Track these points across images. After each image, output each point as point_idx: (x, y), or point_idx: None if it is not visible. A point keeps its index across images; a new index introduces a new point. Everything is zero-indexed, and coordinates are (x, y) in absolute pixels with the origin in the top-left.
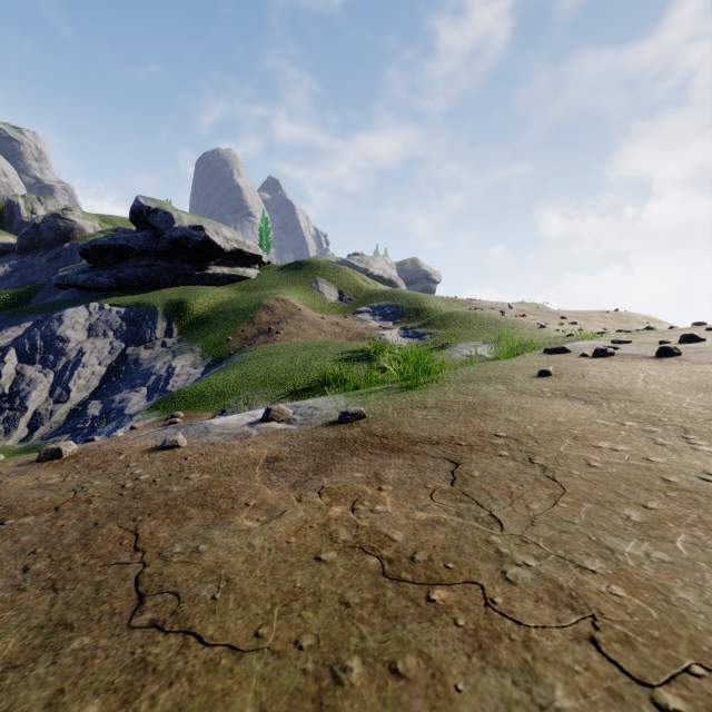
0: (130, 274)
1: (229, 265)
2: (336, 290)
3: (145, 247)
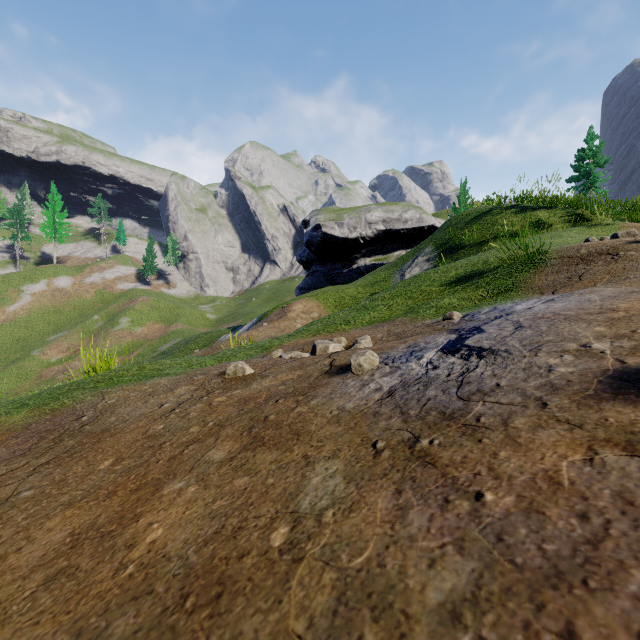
0: (305, 283)
1: (386, 251)
2: (430, 267)
3: (310, 257)
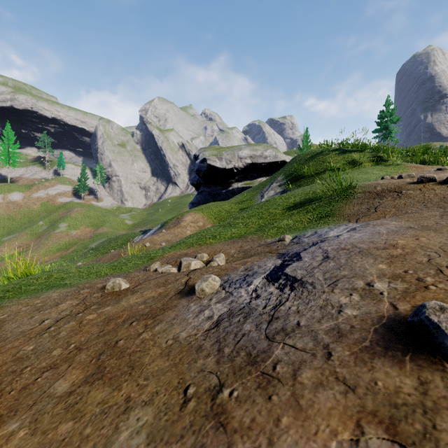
0: (195, 199)
1: (252, 178)
2: (281, 191)
3: (199, 181)
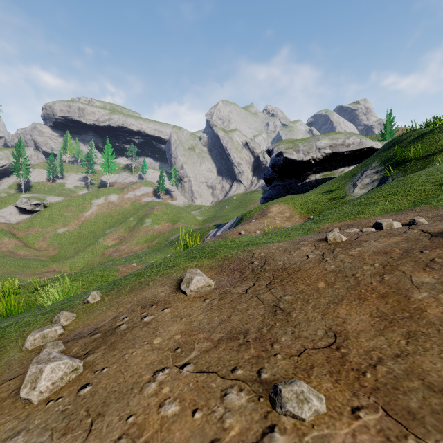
0: (268, 194)
1: (331, 168)
2: (380, 177)
3: (272, 175)
